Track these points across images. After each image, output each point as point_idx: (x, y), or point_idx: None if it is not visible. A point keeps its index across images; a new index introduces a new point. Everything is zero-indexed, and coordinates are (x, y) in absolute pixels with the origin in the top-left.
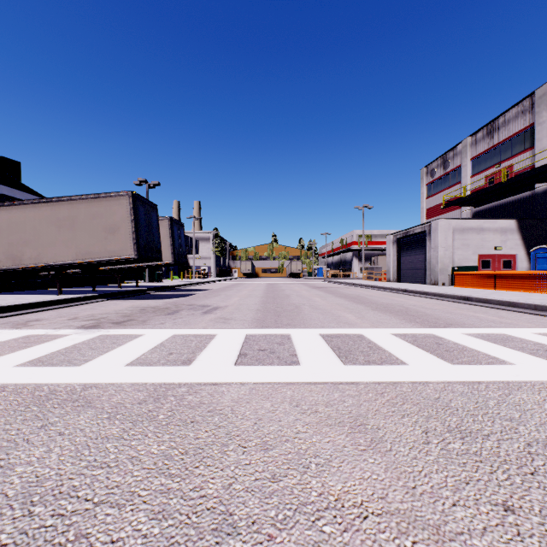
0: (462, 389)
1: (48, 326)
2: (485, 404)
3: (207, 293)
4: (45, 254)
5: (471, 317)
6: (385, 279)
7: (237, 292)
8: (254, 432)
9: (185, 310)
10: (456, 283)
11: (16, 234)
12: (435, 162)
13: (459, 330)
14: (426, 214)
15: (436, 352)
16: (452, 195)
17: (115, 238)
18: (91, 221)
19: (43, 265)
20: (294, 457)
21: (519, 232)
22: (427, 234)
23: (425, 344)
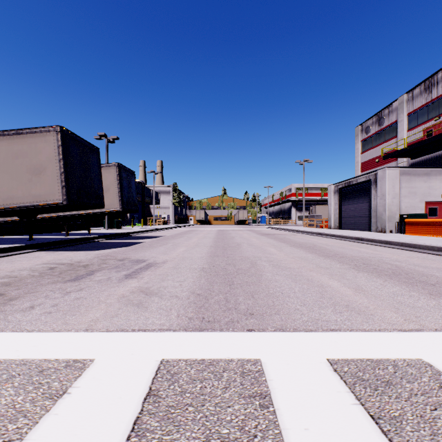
0: None
1: None
2: None
3: (155, 241)
4: None
5: None
6: (326, 226)
7: (186, 240)
8: None
9: (105, 270)
10: (408, 230)
11: None
12: (370, 120)
13: None
14: (360, 168)
15: None
16: (387, 149)
17: (41, 180)
18: (13, 161)
19: None
20: None
21: None
22: (372, 183)
23: None
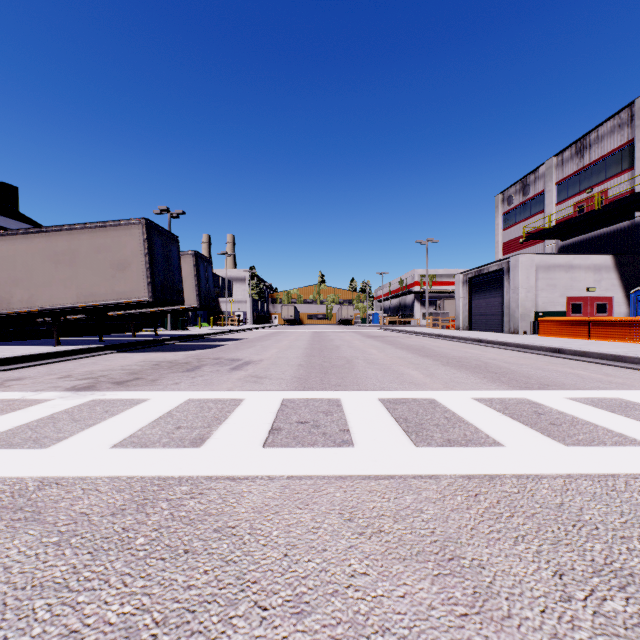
0: (593, 488)
1: (29, 386)
2: (635, 517)
3: (239, 344)
4: (39, 296)
5: (569, 375)
6: (453, 327)
7: (275, 343)
8: (282, 573)
9: (209, 366)
10: (541, 331)
11: (4, 271)
12: (513, 188)
13: (560, 393)
14: (501, 250)
15: (538, 426)
16: (533, 226)
17: (125, 276)
18: (96, 256)
19: (36, 309)
20: (347, 633)
21: (616, 270)
22: (505, 273)
23: (520, 413)
